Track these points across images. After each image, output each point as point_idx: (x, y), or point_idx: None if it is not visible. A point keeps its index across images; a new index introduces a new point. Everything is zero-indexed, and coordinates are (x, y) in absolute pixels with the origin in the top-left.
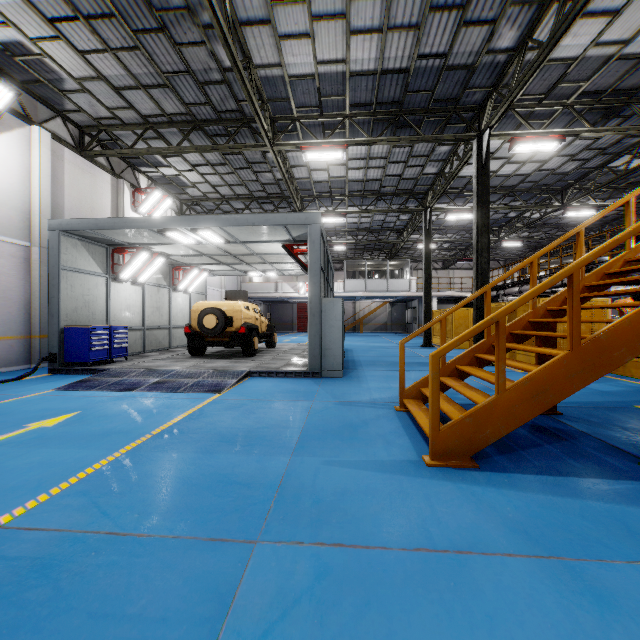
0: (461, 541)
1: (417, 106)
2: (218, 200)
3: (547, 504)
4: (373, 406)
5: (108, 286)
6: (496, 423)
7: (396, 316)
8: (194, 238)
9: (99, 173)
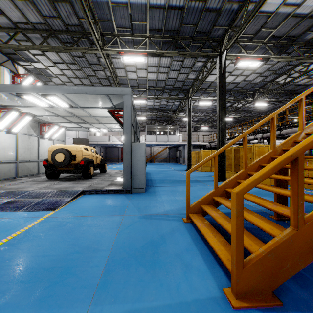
0: None
1: (187, 35)
2: None
3: None
4: (167, 218)
5: None
6: (295, 257)
7: (171, 154)
8: (47, 102)
9: None
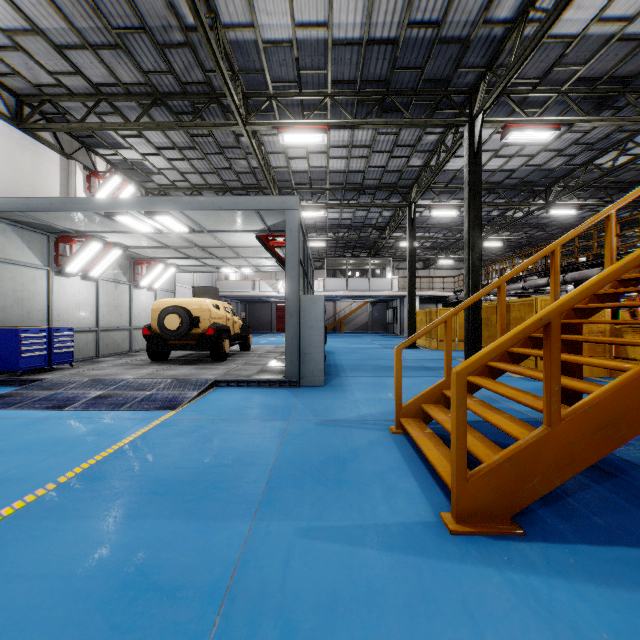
0: None
1: (405, 86)
2: (188, 190)
3: None
4: (363, 426)
5: (50, 280)
6: (547, 468)
7: (377, 316)
8: (152, 225)
9: (44, 151)
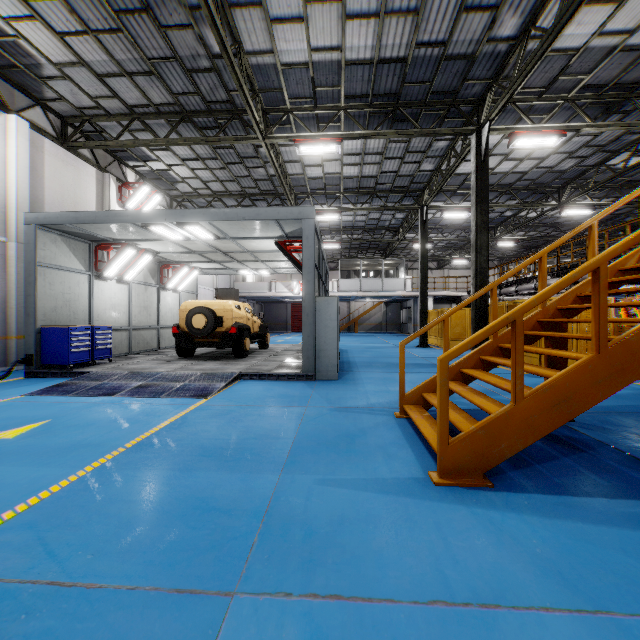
0: (485, 589)
1: (414, 99)
2: (209, 197)
3: (578, 534)
4: (371, 412)
5: (91, 284)
6: (512, 436)
7: (391, 316)
8: (182, 234)
9: (83, 166)
